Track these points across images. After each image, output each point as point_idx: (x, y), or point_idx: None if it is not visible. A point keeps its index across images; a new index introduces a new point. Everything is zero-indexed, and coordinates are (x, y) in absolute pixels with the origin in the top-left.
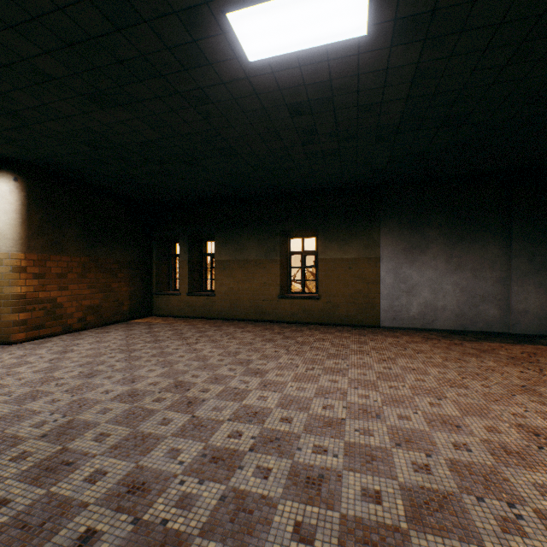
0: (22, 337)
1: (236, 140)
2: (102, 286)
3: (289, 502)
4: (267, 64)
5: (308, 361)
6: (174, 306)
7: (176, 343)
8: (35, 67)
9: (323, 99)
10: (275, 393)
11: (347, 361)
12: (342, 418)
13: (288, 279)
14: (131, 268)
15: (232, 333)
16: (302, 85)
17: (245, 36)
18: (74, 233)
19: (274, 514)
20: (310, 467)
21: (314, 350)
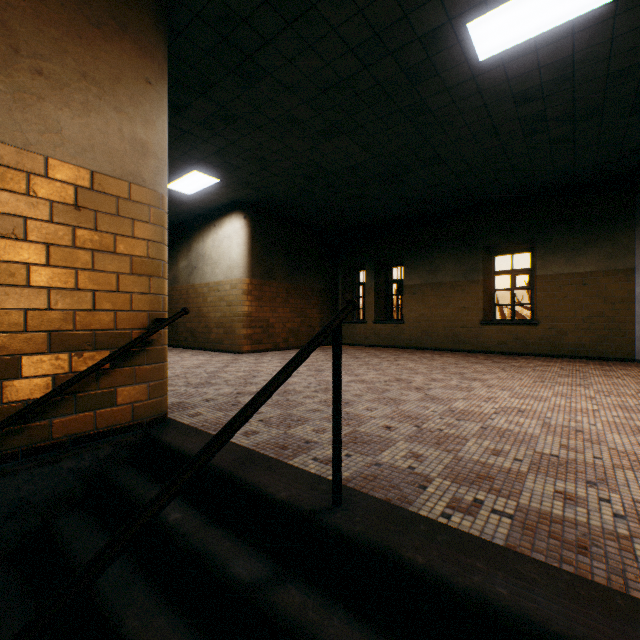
0: (248, 348)
1: (444, 147)
2: (299, 311)
3: (549, 436)
4: (498, 58)
5: (534, 377)
6: (360, 334)
7: (375, 359)
8: (291, 116)
9: (559, 78)
10: (503, 391)
11: (588, 380)
12: (593, 409)
13: (491, 304)
14: (320, 296)
15: (429, 357)
16: (536, 68)
17: (480, 38)
18: (280, 262)
19: (537, 439)
20: (564, 426)
21: (539, 372)
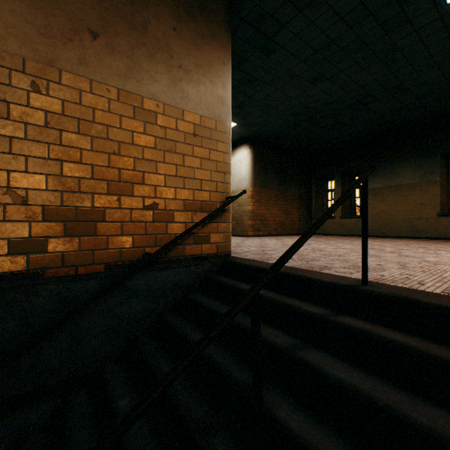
0: (252, 234)
1: (408, 76)
2: (284, 210)
3: None
4: None
5: None
6: (329, 227)
7: (346, 241)
8: (291, 73)
9: None
10: None
11: None
12: None
13: (448, 200)
14: (299, 200)
15: (391, 240)
16: None
17: None
18: (272, 176)
19: None
20: None
21: None
